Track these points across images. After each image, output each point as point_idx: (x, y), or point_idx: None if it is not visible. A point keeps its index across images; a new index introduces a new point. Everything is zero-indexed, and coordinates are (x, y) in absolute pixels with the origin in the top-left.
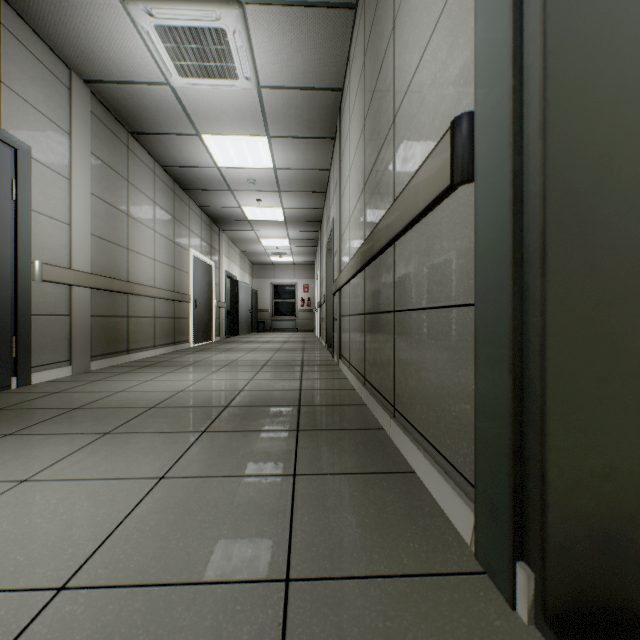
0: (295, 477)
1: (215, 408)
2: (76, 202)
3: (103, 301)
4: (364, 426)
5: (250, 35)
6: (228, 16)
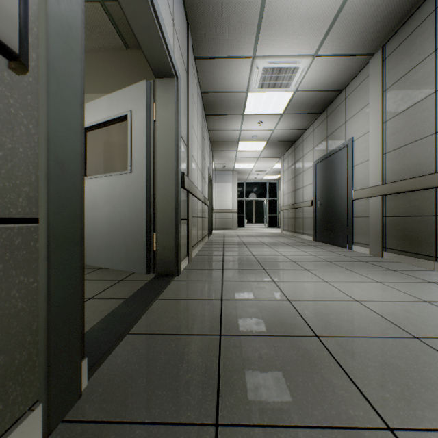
0: (224, 240)
1: (248, 244)
2: (371, 142)
3: (398, 203)
4: (209, 242)
5: (248, 81)
6: (254, 92)
